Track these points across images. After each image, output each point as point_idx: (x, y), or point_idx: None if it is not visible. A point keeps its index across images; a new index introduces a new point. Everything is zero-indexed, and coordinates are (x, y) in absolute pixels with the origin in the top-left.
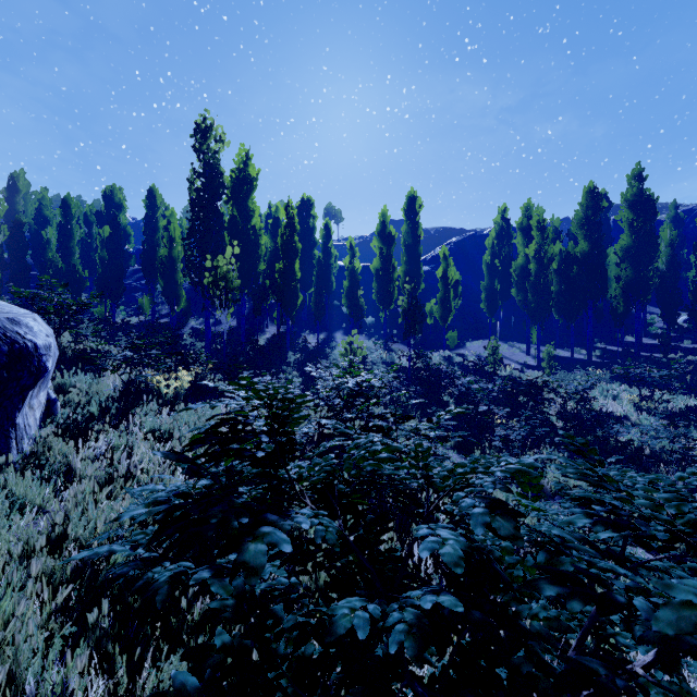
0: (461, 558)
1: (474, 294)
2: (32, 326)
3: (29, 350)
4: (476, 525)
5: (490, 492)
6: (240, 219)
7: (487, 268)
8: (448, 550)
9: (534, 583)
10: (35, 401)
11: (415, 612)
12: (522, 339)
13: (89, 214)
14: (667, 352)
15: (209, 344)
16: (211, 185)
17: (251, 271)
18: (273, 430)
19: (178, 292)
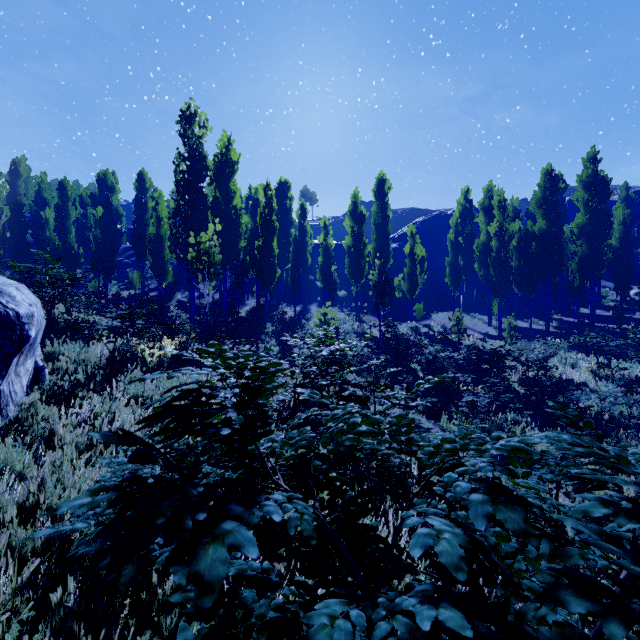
0: (461, 557)
1: (438, 269)
2: (14, 295)
3: (11, 318)
4: (476, 516)
5: (489, 476)
6: (222, 200)
7: (451, 245)
8: (444, 547)
9: (555, 594)
10: (21, 368)
11: (406, 622)
12: (483, 311)
13: (84, 196)
14: (620, 323)
15: (193, 315)
16: (195, 168)
17: (232, 248)
18: (243, 403)
19: (165, 267)
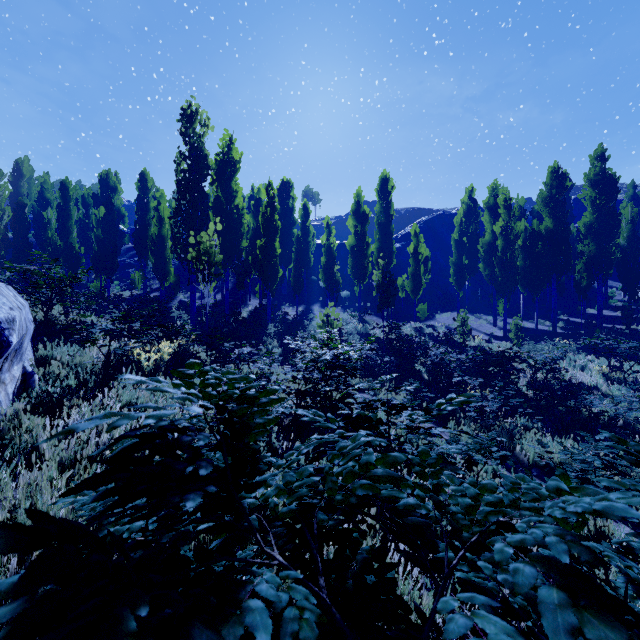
0: None
1: (442, 269)
2: None
3: None
4: (555, 632)
5: (565, 562)
6: (224, 199)
7: (455, 244)
8: None
9: None
10: (7, 375)
11: None
12: (488, 311)
13: (87, 196)
14: (629, 323)
15: (195, 316)
16: (197, 167)
17: (234, 248)
18: (223, 448)
19: (167, 268)
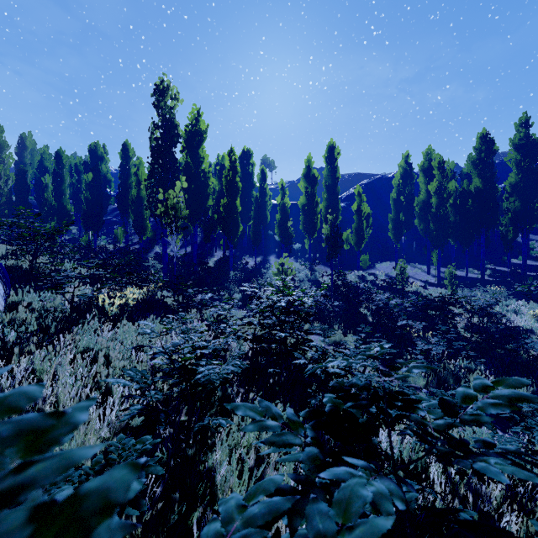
0: None
1: (381, 225)
2: None
3: None
4: None
5: None
6: (192, 164)
7: (393, 203)
8: None
9: None
10: None
11: None
12: (422, 261)
13: (79, 164)
14: None
15: (166, 265)
16: (168, 135)
17: (201, 206)
18: None
19: (144, 224)
